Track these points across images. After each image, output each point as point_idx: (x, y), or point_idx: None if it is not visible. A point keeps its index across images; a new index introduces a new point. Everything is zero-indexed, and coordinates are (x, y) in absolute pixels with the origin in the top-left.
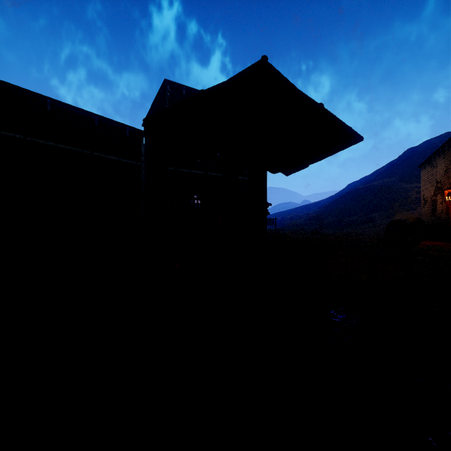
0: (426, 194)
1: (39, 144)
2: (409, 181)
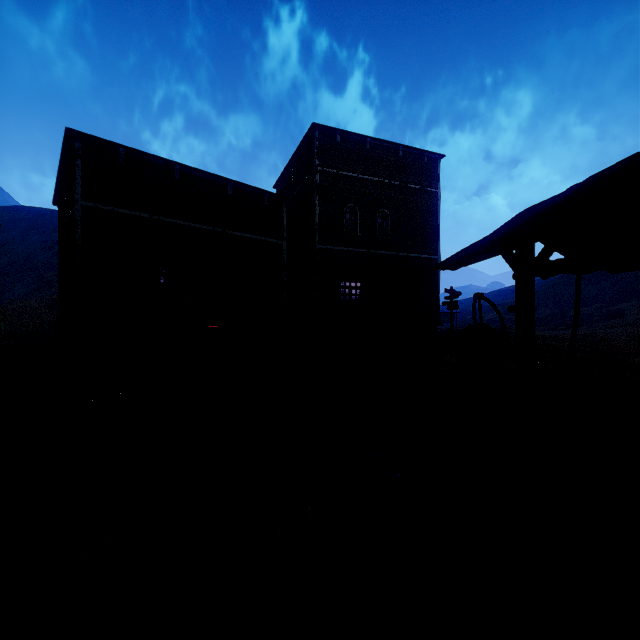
0: None
1: (166, 223)
2: None
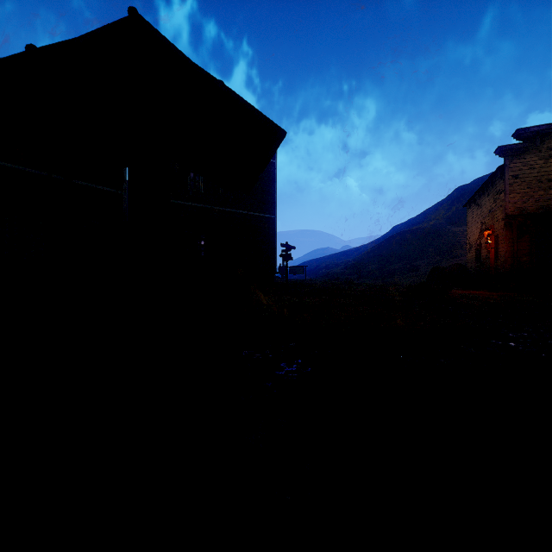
0: (472, 237)
1: None
2: (458, 224)
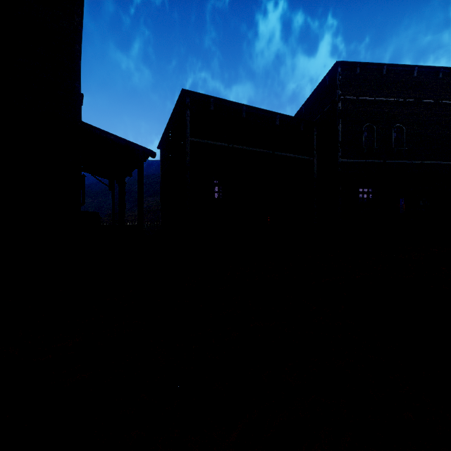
0: None
1: (237, 149)
2: None
